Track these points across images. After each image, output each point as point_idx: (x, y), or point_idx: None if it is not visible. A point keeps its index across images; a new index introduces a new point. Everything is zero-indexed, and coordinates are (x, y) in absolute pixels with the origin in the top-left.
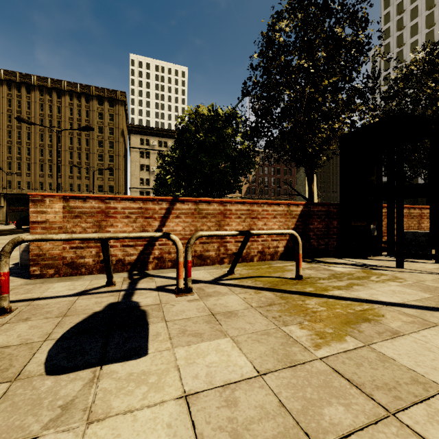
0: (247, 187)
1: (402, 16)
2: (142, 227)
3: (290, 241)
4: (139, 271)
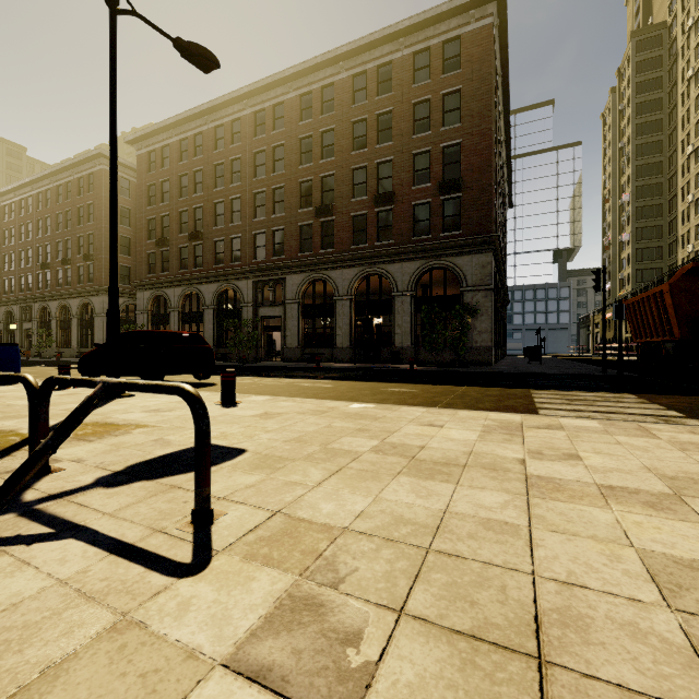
0: None
1: None
2: None
3: None
4: None
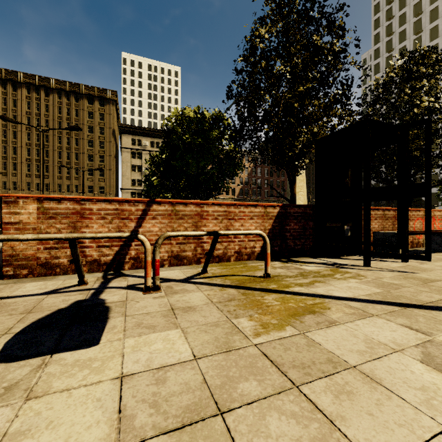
0: (240, 189)
1: (391, 21)
2: (118, 228)
3: None
4: (115, 271)
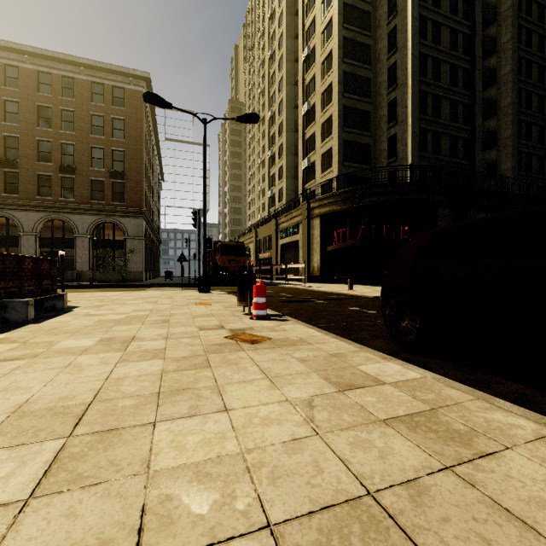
0: None
1: None
2: None
3: None
4: None
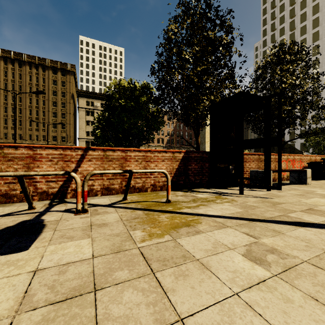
0: (167, 139)
1: (274, 21)
2: (62, 168)
3: (174, 177)
4: (60, 199)
